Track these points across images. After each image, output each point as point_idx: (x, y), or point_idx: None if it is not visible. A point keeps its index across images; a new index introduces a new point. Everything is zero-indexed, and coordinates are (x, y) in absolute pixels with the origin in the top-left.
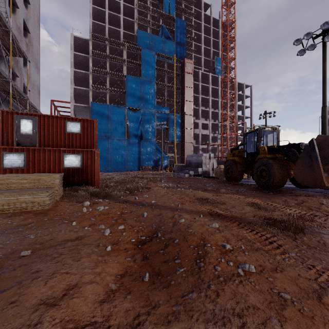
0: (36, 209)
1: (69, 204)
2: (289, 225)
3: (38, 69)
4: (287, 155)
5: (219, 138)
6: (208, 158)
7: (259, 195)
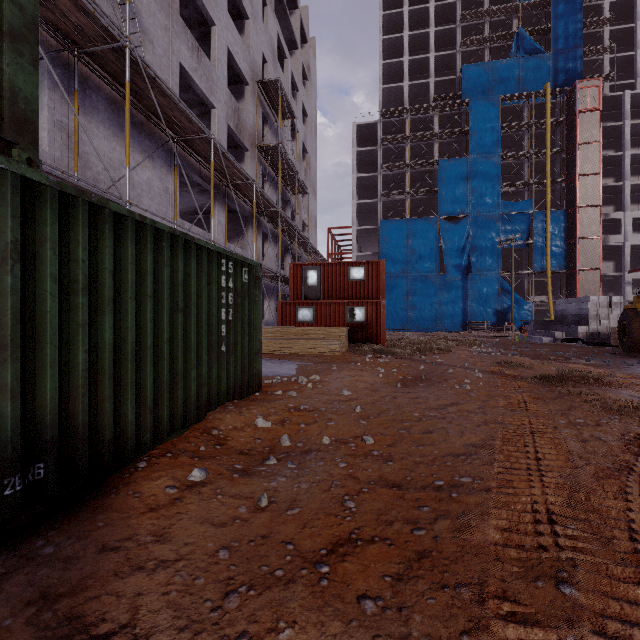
0: (331, 354)
1: (354, 356)
2: (551, 378)
3: (315, 194)
4: None
5: None
6: (606, 306)
7: (630, 368)
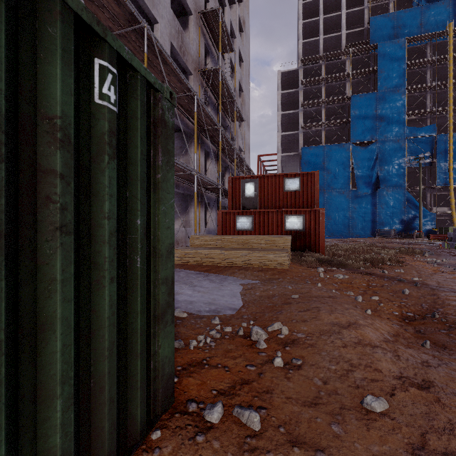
0: (278, 267)
1: (302, 268)
2: None
3: (249, 126)
4: None
5: None
6: None
7: None
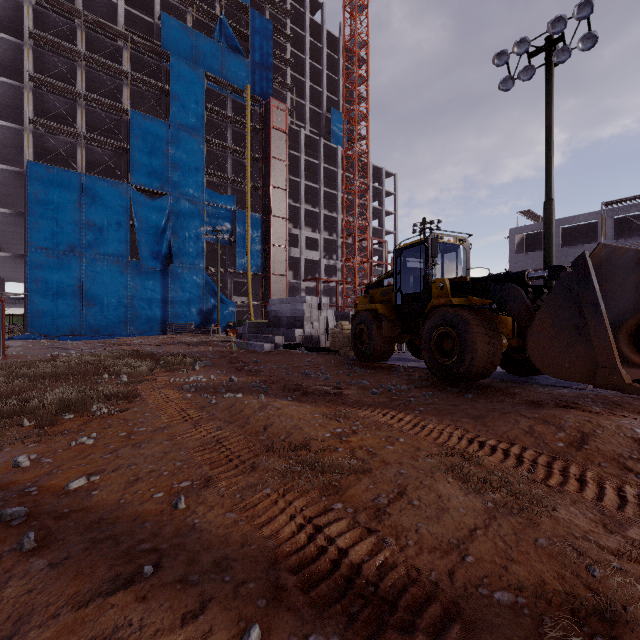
0: None
1: None
2: None
3: None
4: (498, 299)
5: (338, 268)
6: (317, 307)
7: (447, 407)
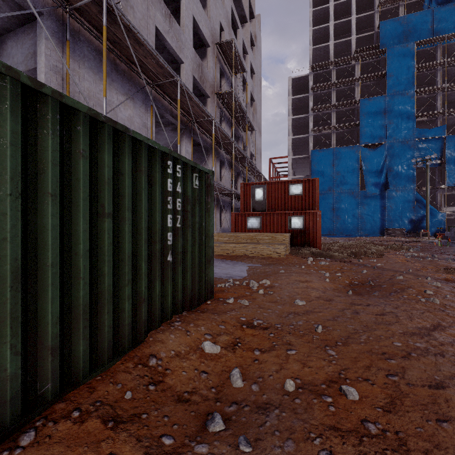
0: (277, 256)
1: (296, 258)
2: None
3: (260, 132)
4: None
5: None
6: None
7: None
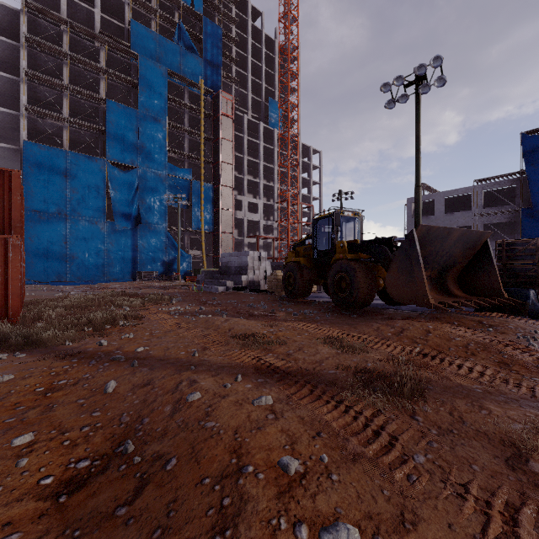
0: None
1: None
2: (400, 386)
3: None
4: (375, 255)
5: (275, 227)
6: (257, 259)
7: (338, 321)
